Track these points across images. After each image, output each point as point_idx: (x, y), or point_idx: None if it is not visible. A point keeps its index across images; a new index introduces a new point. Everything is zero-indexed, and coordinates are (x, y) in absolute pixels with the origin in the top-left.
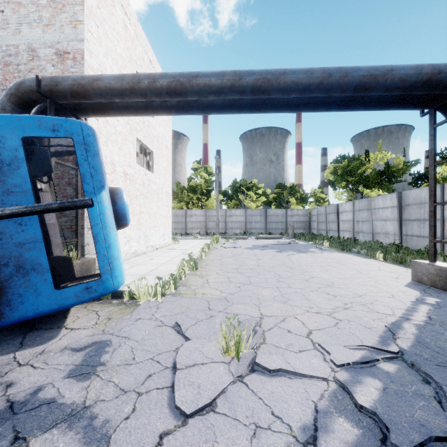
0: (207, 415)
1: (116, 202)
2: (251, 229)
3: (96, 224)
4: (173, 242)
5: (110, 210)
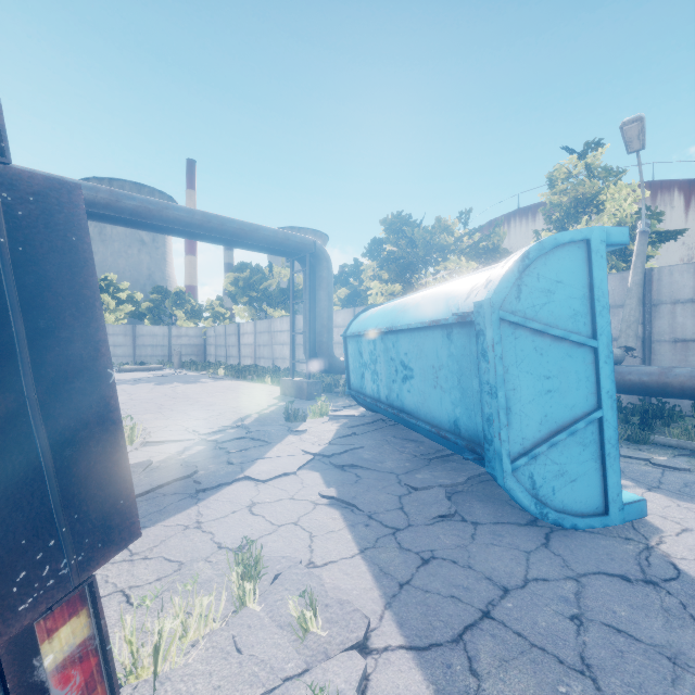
0: None
1: None
2: None
3: None
4: None
5: None
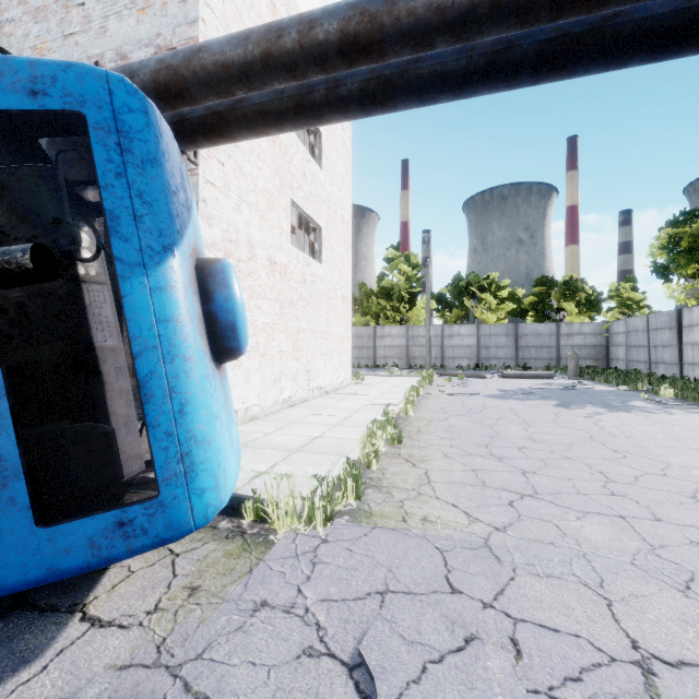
0: None
1: (211, 294)
2: (488, 359)
3: (147, 348)
4: (354, 380)
5: (187, 312)
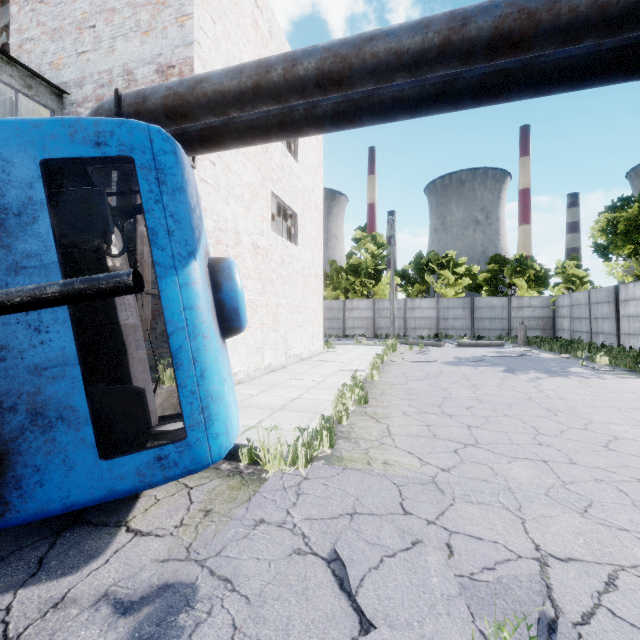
0: None
1: (220, 286)
2: (446, 330)
3: (177, 329)
4: (326, 348)
5: (204, 301)
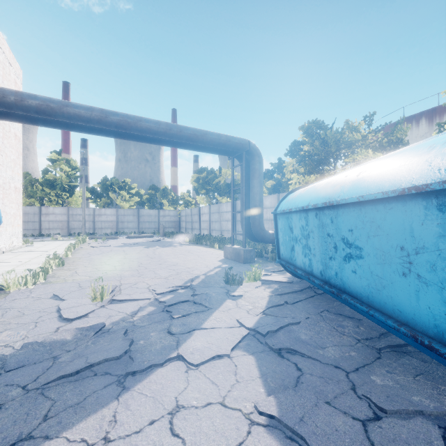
0: (84, 318)
1: None
2: (123, 229)
3: None
4: (24, 244)
5: None
